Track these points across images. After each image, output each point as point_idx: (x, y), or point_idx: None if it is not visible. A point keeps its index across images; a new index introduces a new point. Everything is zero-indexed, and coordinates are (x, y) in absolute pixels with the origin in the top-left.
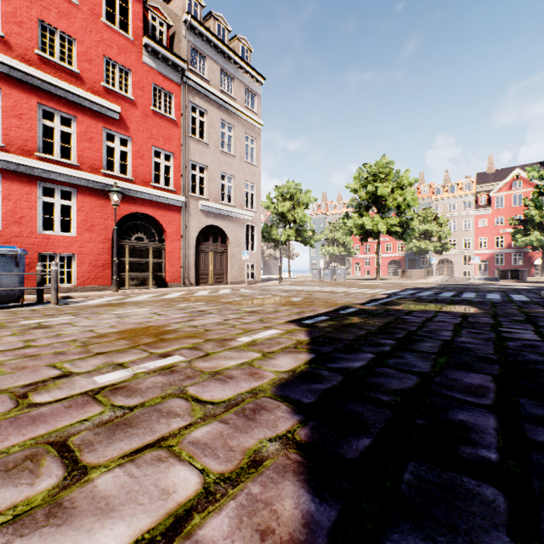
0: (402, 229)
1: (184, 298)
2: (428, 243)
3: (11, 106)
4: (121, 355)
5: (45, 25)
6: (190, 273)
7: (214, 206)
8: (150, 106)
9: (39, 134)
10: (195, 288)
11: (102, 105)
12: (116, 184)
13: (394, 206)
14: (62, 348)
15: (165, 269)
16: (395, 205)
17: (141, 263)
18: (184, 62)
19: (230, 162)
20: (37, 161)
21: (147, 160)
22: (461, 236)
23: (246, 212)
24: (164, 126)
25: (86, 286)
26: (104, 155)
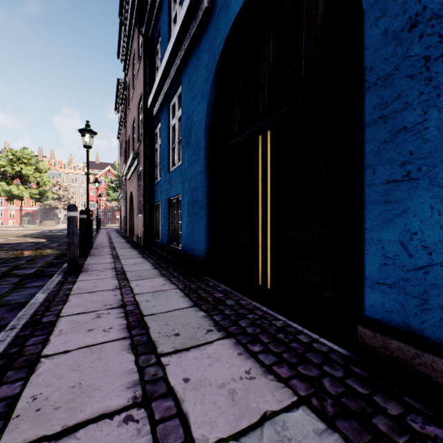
0: (41, 196)
1: None
2: (58, 202)
3: None
4: None
5: None
6: None
7: None
8: None
9: None
10: None
11: None
12: None
13: (36, 182)
14: None
15: None
16: (36, 181)
17: None
18: None
19: None
20: None
21: None
22: (80, 199)
23: None
24: None
25: None
26: None
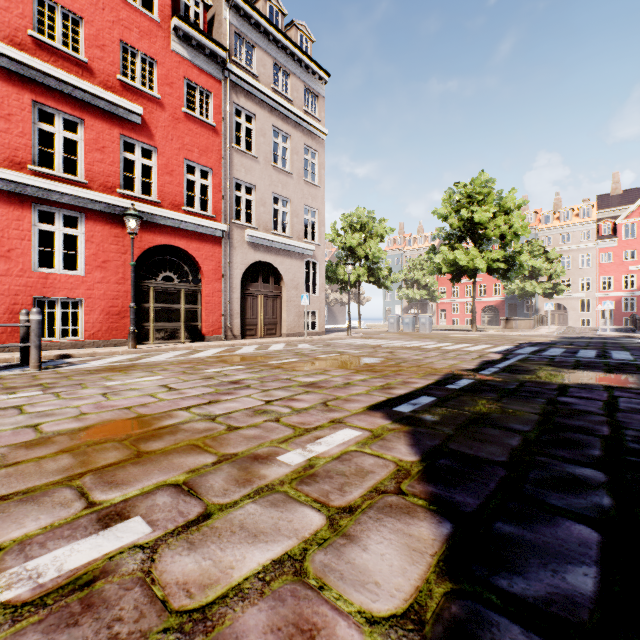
0: (507, 266)
1: (219, 358)
2: (535, 284)
3: None
4: (21, 513)
5: None
6: (234, 322)
7: (264, 237)
8: (181, 108)
9: (34, 142)
10: (239, 343)
11: (117, 105)
12: (133, 205)
13: (497, 235)
14: None
15: (201, 317)
16: (498, 234)
17: (170, 309)
18: (225, 51)
19: (285, 181)
20: (30, 175)
21: (177, 177)
22: (577, 275)
23: (306, 244)
24: (200, 133)
25: (96, 339)
26: (120, 171)
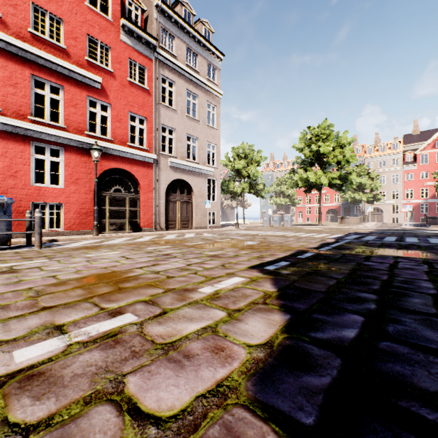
0: (341, 182)
1: (153, 242)
2: (362, 194)
3: (7, 76)
4: (67, 312)
5: (37, 7)
6: (161, 219)
7: (181, 163)
8: (126, 78)
9: (32, 101)
10: (165, 232)
11: (85, 76)
12: (96, 142)
13: (335, 162)
14: (9, 300)
15: (139, 216)
16: (336, 161)
17: (119, 211)
18: (155, 40)
19: (195, 126)
20: (30, 123)
21: (124, 123)
22: (389, 188)
23: (208, 167)
24: (138, 94)
25: (72, 230)
26: (87, 119)
